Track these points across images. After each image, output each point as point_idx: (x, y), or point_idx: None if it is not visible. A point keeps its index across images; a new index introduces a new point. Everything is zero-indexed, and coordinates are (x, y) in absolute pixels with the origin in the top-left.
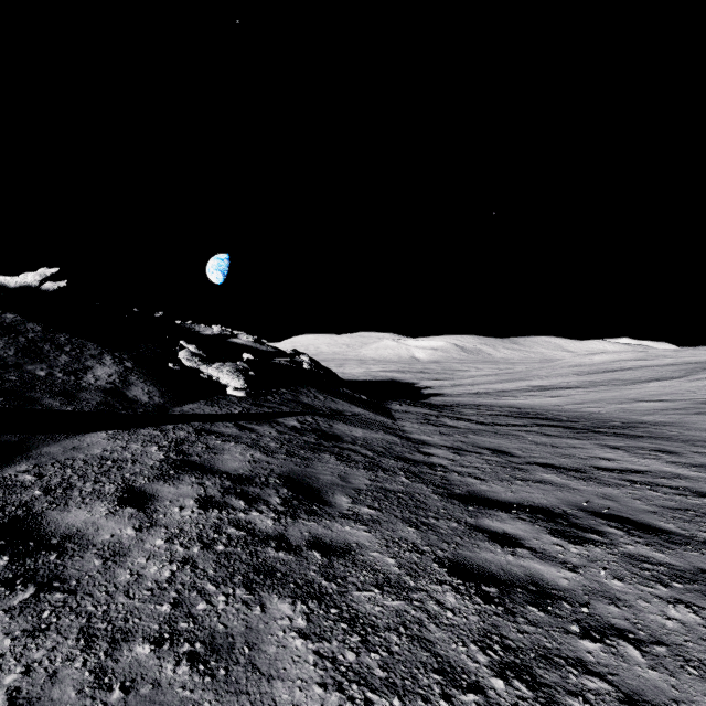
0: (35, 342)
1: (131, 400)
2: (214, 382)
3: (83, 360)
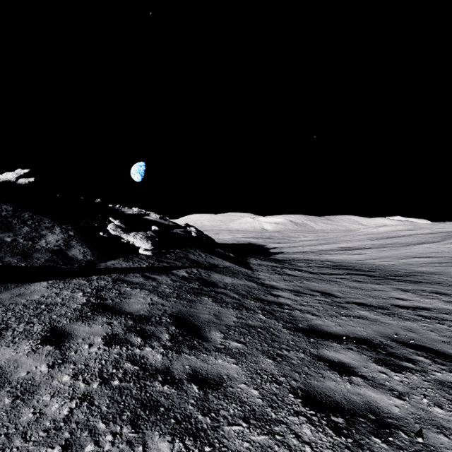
0: (7, 218)
1: (70, 258)
2: (131, 245)
3: (39, 230)
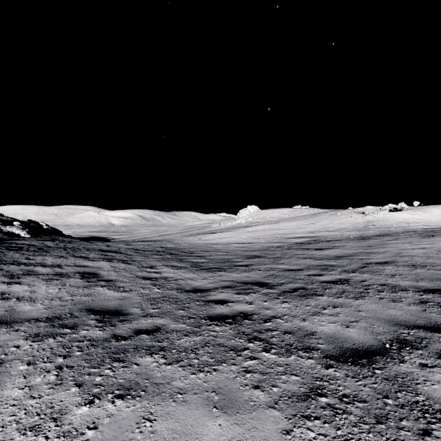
0: None
1: None
2: (11, 233)
3: None
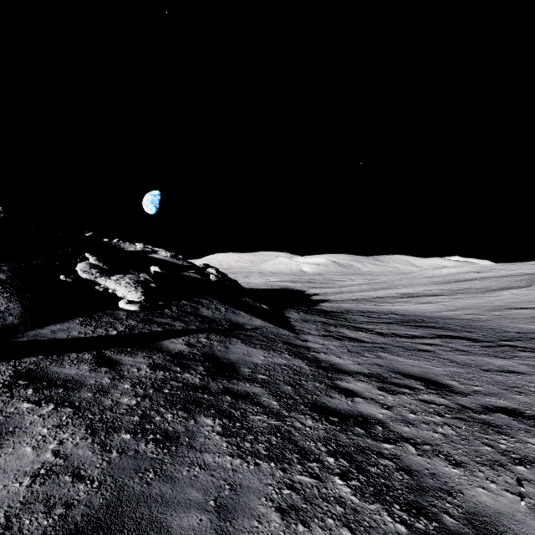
0: None
1: None
2: (109, 294)
3: None
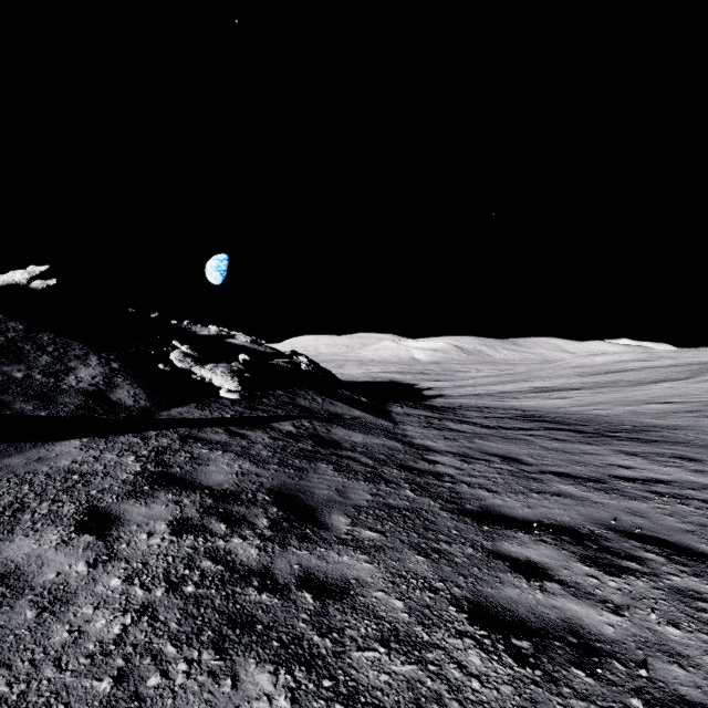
0: (15, 342)
1: (115, 404)
2: (207, 384)
3: (66, 360)
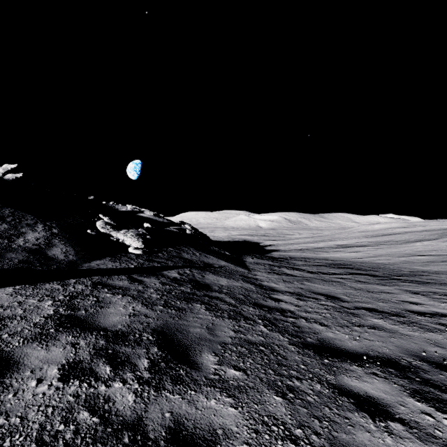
0: None
1: (49, 258)
2: (120, 243)
3: (19, 227)
